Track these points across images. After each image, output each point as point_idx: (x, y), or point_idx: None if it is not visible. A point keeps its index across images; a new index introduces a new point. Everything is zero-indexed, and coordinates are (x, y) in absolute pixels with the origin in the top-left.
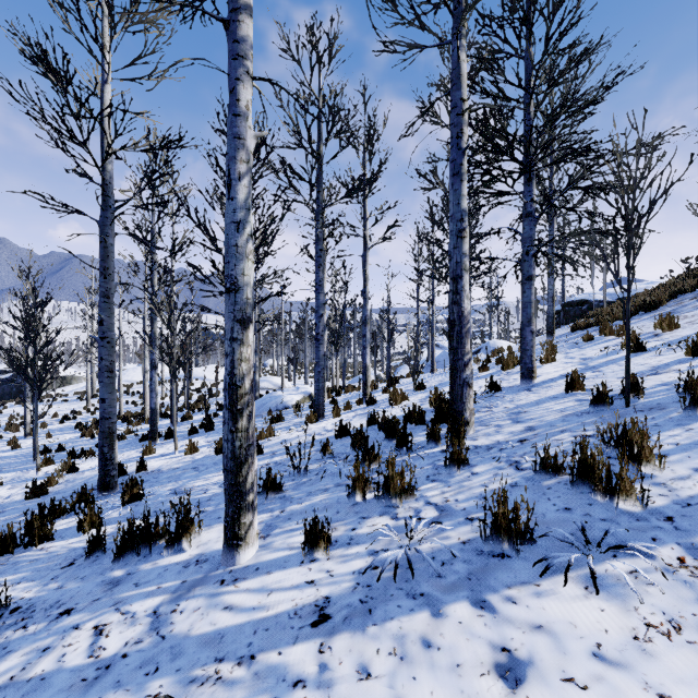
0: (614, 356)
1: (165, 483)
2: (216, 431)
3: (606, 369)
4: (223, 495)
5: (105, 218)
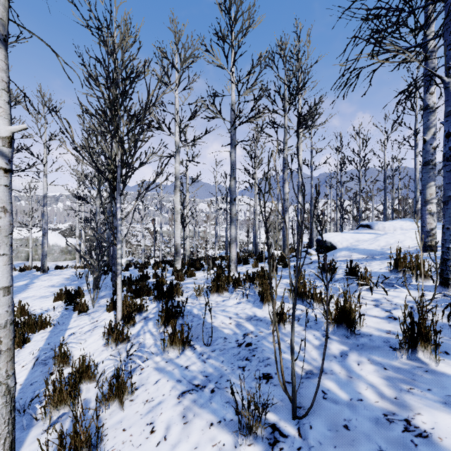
0: None
1: None
2: None
3: None
4: None
5: (385, 181)
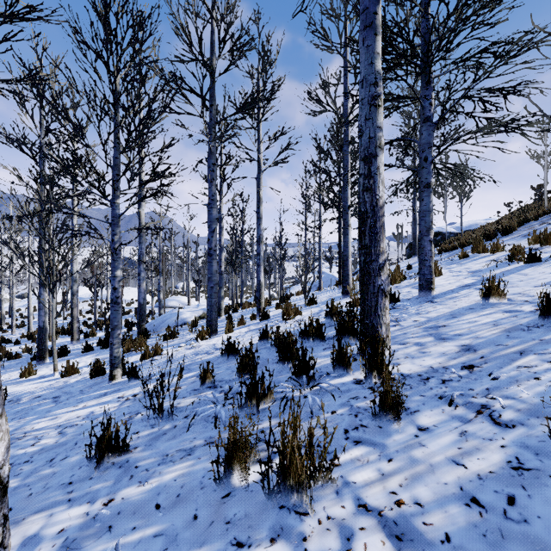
0: (506, 267)
1: None
2: None
3: (510, 278)
4: (49, 452)
5: None
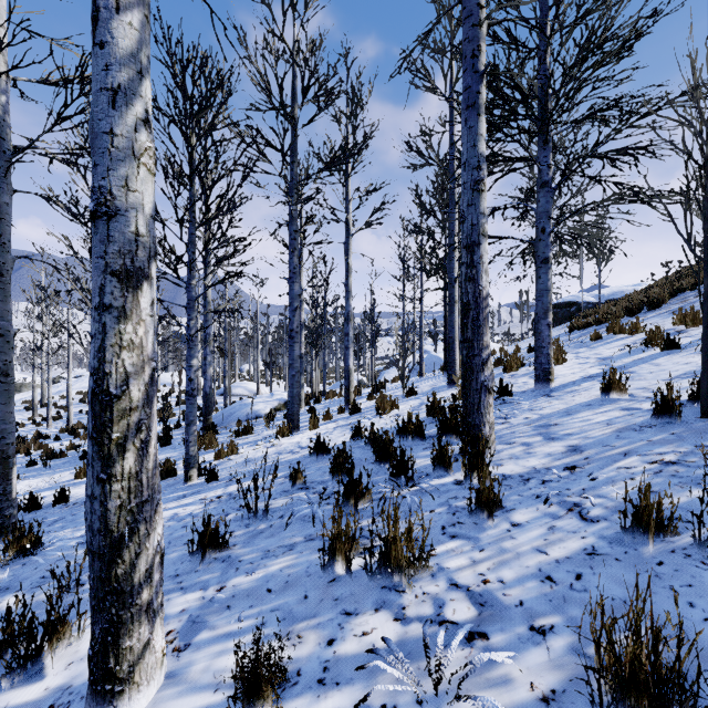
0: (640, 354)
1: (80, 524)
2: (173, 446)
3: (640, 369)
4: None
5: None
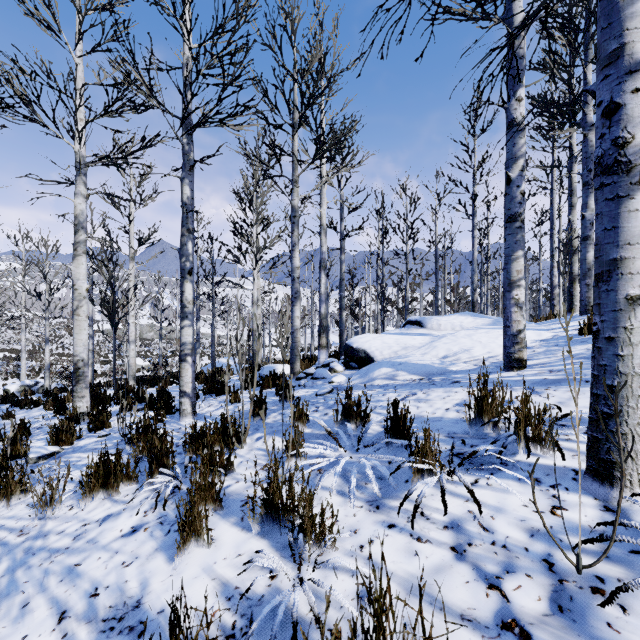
0: None
1: None
2: None
3: None
4: None
5: (436, 261)
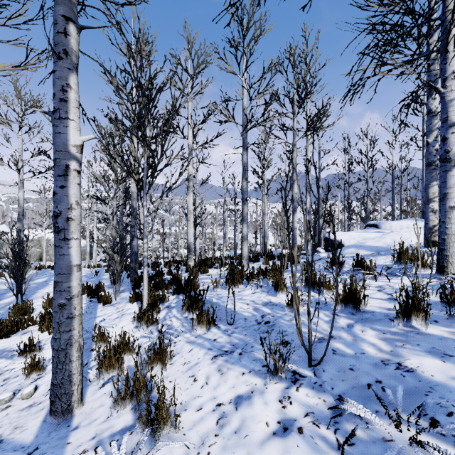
0: None
1: None
2: None
3: None
4: None
5: (392, 182)
